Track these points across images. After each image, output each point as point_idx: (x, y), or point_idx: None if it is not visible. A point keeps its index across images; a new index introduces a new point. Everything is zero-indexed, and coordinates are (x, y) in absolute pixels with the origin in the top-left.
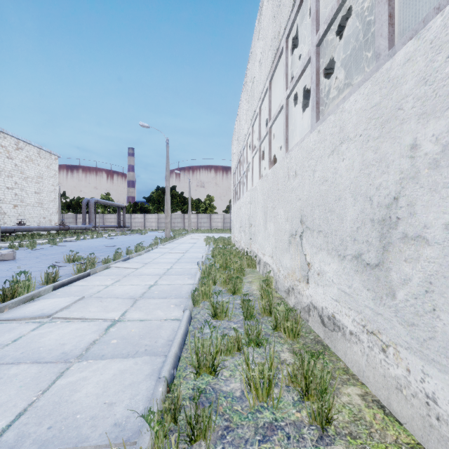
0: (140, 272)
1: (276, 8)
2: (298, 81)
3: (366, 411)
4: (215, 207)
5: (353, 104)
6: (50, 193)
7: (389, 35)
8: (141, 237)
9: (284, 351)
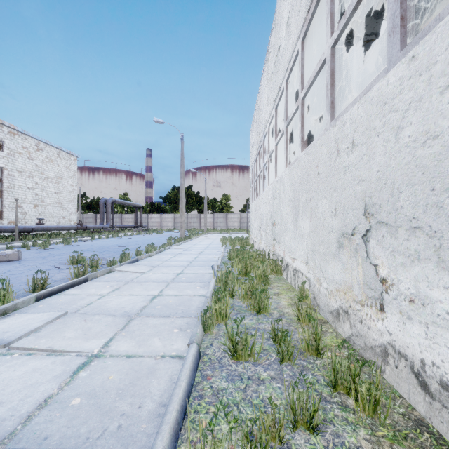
0: (146, 277)
1: None
2: (355, 11)
3: None
4: (231, 206)
5: None
6: (70, 194)
7: None
8: (156, 237)
9: (363, 446)
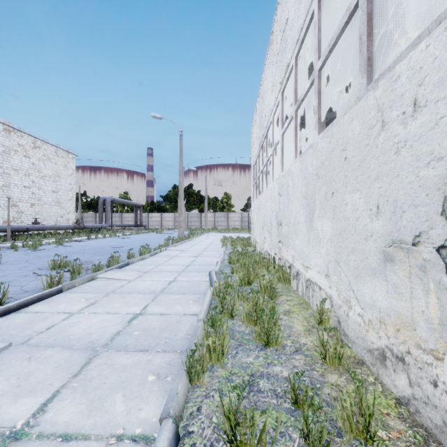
0: (131, 287)
1: None
2: None
3: None
4: (232, 205)
5: None
6: (68, 192)
7: None
8: (155, 236)
9: None
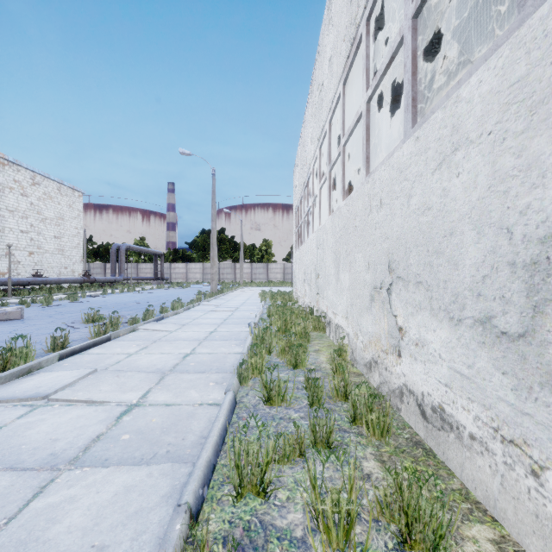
0: (175, 336)
1: None
2: (384, 75)
3: None
4: (273, 254)
5: (477, 87)
6: (73, 238)
7: None
8: (181, 291)
9: (368, 457)
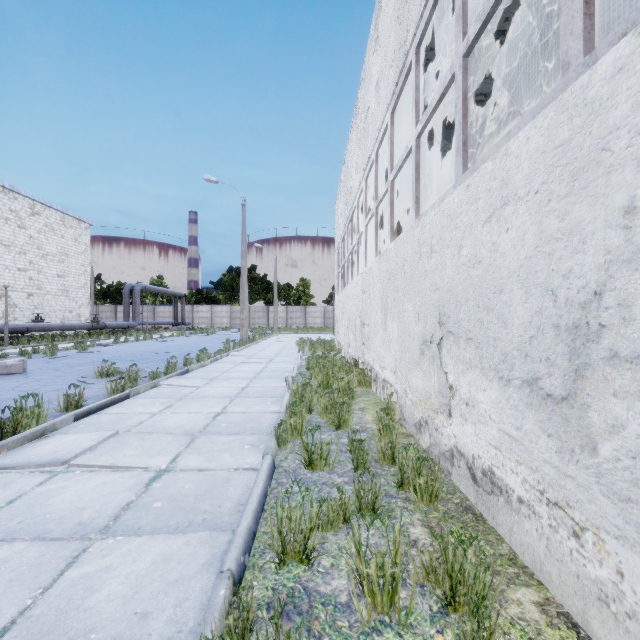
0: (202, 393)
1: (400, 5)
2: (435, 112)
3: (549, 633)
4: (311, 295)
5: (525, 143)
6: (79, 277)
7: (584, 32)
8: (206, 339)
9: (415, 523)
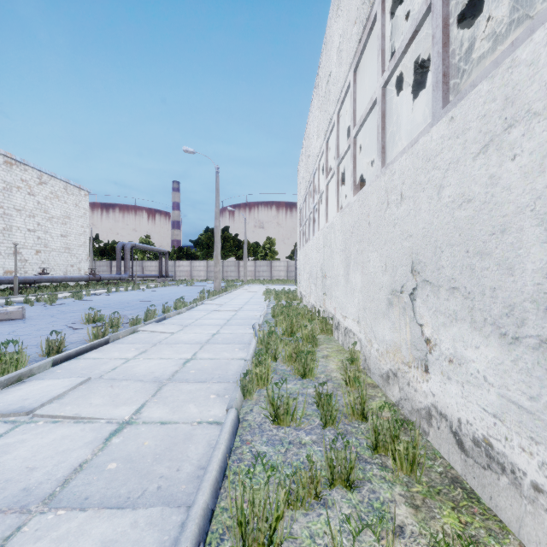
0: (176, 339)
1: None
2: (404, 54)
3: None
4: (276, 252)
5: (545, 43)
6: (79, 237)
7: None
8: (185, 289)
9: (397, 500)
